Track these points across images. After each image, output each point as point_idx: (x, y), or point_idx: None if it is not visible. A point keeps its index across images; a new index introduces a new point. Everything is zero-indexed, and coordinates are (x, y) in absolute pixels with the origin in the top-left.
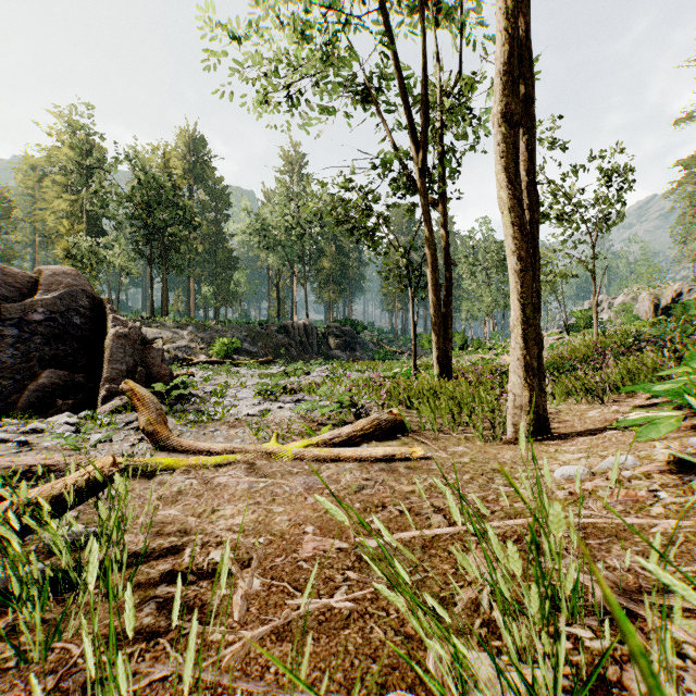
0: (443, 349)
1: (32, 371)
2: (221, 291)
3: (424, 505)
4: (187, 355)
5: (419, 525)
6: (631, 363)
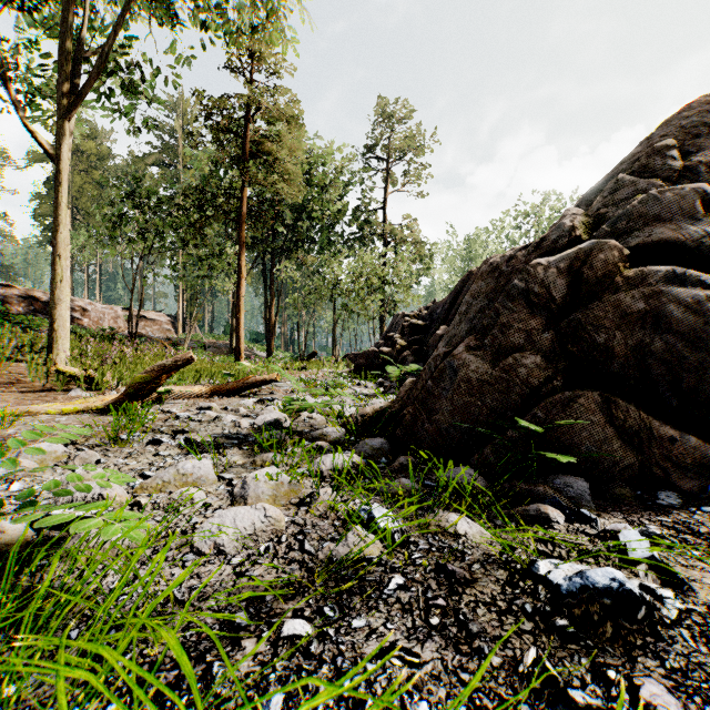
0: None
1: None
2: None
3: None
4: None
5: None
6: None
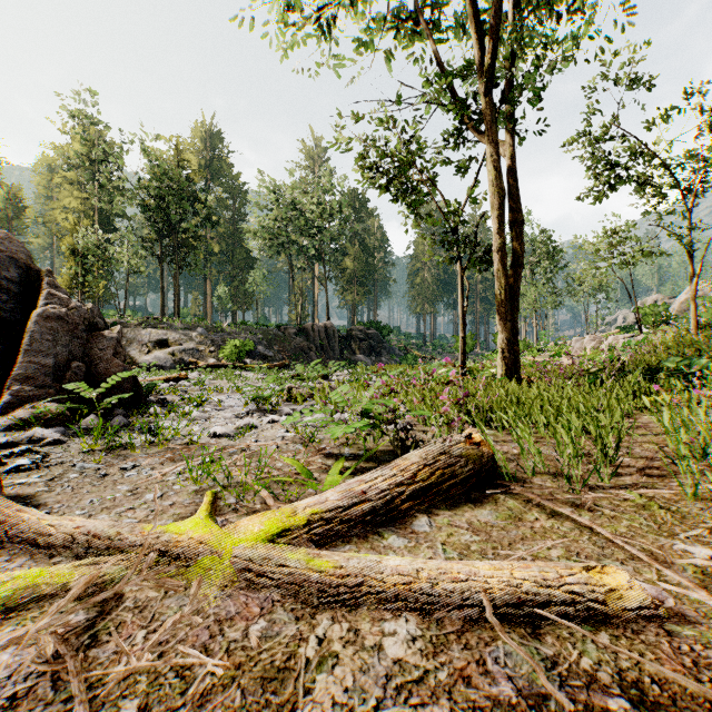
0: (509, 340)
1: None
2: (238, 294)
3: None
4: (194, 358)
5: None
6: None
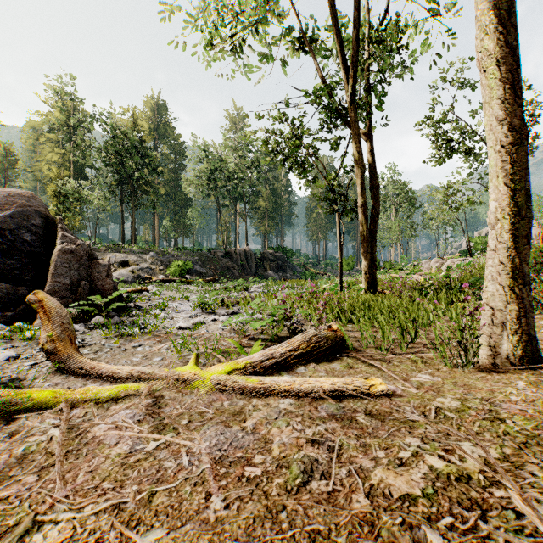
0: (370, 265)
1: None
2: (179, 225)
3: None
4: (148, 274)
5: None
6: None
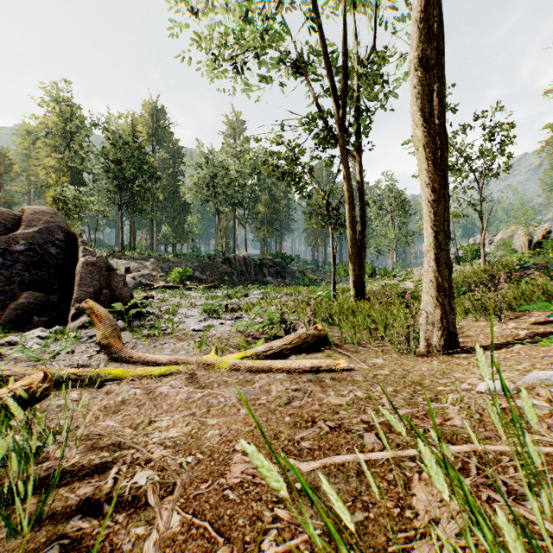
0: (358, 275)
1: (13, 293)
2: (177, 231)
3: (353, 420)
4: (149, 281)
5: (351, 445)
6: (522, 286)
